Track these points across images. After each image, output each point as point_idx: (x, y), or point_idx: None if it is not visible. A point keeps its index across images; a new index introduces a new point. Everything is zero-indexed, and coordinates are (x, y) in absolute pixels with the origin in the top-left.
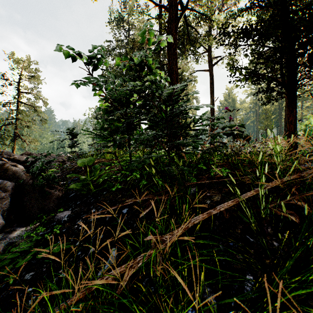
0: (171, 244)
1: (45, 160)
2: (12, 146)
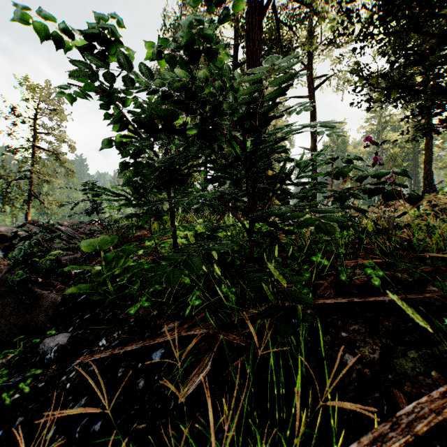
0: None
1: (48, 235)
2: (26, 210)
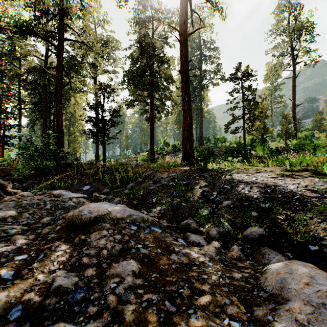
0: (57, 181)
1: None
2: None
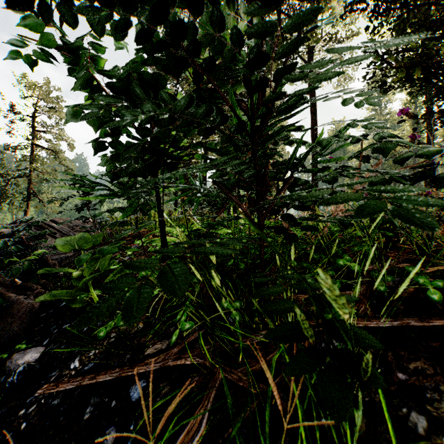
0: None
1: (33, 233)
2: (25, 209)
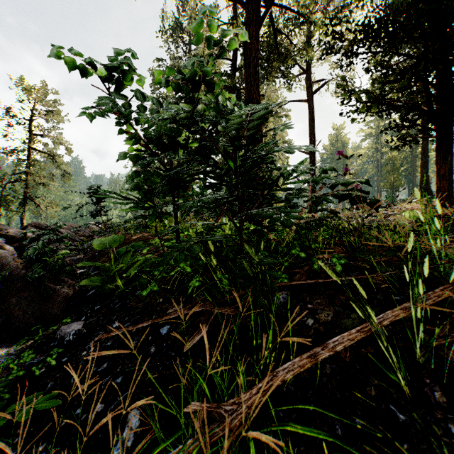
0: None
1: (54, 237)
2: (21, 213)
